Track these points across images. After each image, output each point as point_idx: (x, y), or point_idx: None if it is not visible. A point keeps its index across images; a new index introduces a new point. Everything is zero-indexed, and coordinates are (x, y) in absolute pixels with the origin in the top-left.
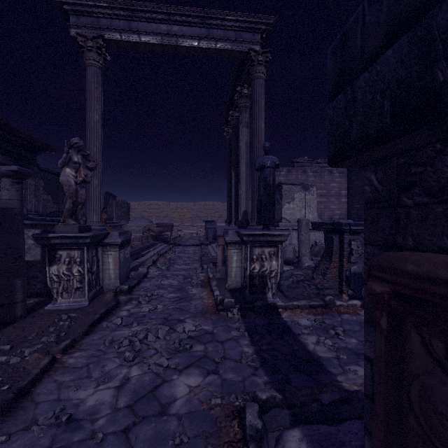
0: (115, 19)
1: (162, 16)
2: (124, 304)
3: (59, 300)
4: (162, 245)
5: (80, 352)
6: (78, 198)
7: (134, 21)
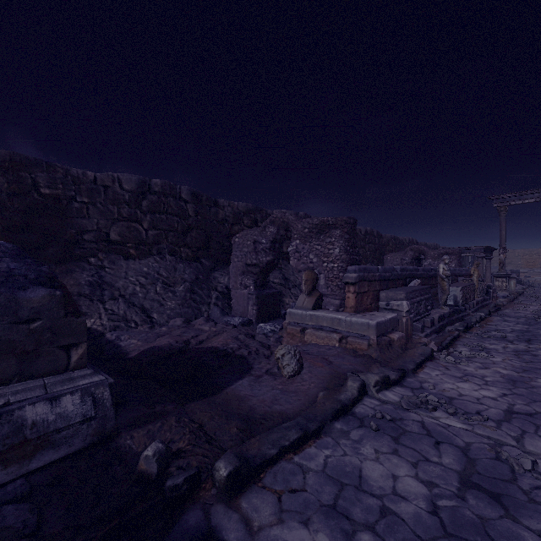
0: (512, 197)
1: (535, 191)
2: (522, 295)
3: (498, 292)
4: (519, 285)
5: (521, 297)
6: (503, 263)
7: (521, 196)
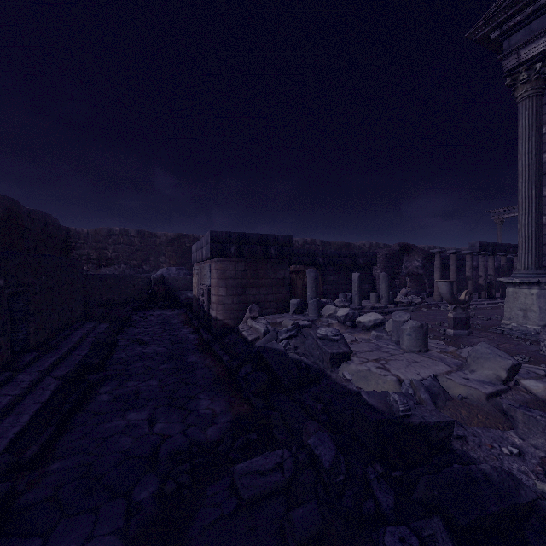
0: (506, 211)
1: None
2: None
3: None
4: None
5: None
6: None
7: (512, 210)
